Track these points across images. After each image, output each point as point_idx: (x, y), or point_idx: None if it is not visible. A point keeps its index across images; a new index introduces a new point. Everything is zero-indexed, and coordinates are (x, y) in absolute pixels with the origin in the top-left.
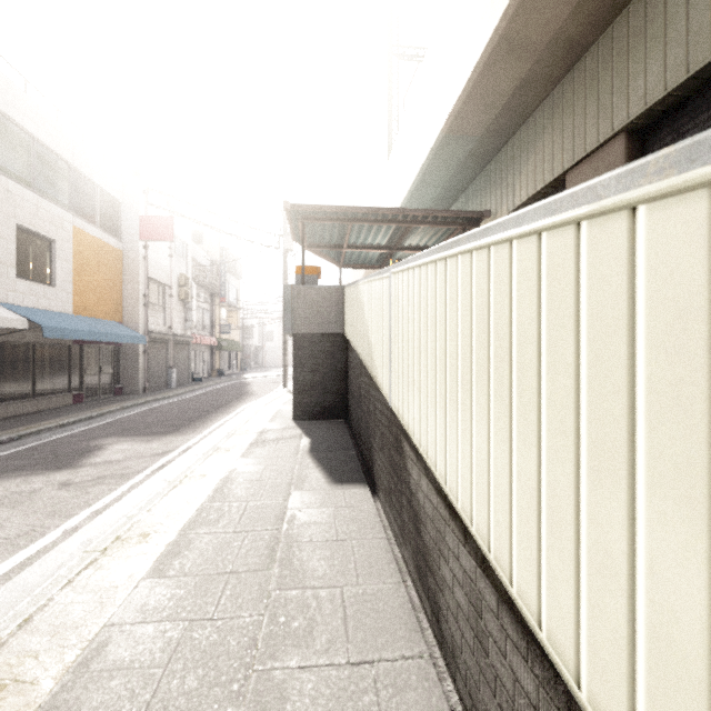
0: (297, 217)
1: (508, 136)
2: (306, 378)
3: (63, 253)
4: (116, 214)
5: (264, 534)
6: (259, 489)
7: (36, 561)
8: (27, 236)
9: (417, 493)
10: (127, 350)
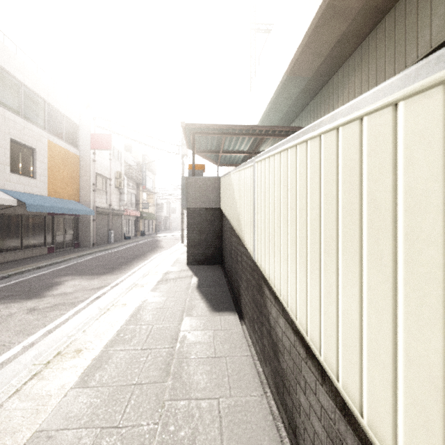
0: (189, 132)
1: (329, 76)
2: (195, 237)
3: (41, 157)
4: (75, 133)
5: (163, 351)
6: (161, 315)
7: None
8: (17, 146)
9: (275, 328)
10: (82, 219)
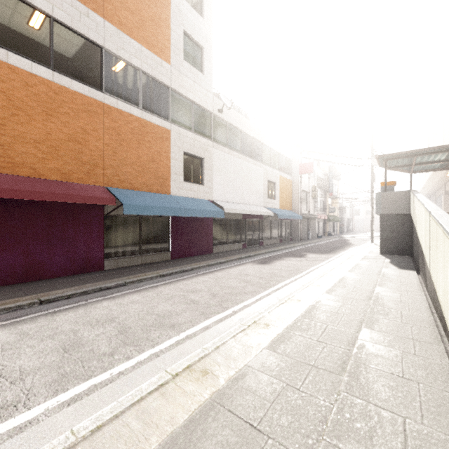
0: (382, 159)
1: None
2: (387, 235)
3: (277, 187)
4: (289, 166)
5: (375, 272)
6: (370, 267)
7: (317, 269)
8: (269, 183)
9: (424, 260)
10: (293, 222)
